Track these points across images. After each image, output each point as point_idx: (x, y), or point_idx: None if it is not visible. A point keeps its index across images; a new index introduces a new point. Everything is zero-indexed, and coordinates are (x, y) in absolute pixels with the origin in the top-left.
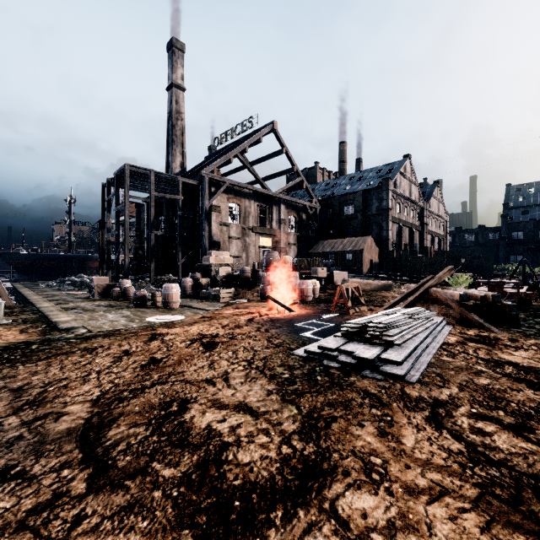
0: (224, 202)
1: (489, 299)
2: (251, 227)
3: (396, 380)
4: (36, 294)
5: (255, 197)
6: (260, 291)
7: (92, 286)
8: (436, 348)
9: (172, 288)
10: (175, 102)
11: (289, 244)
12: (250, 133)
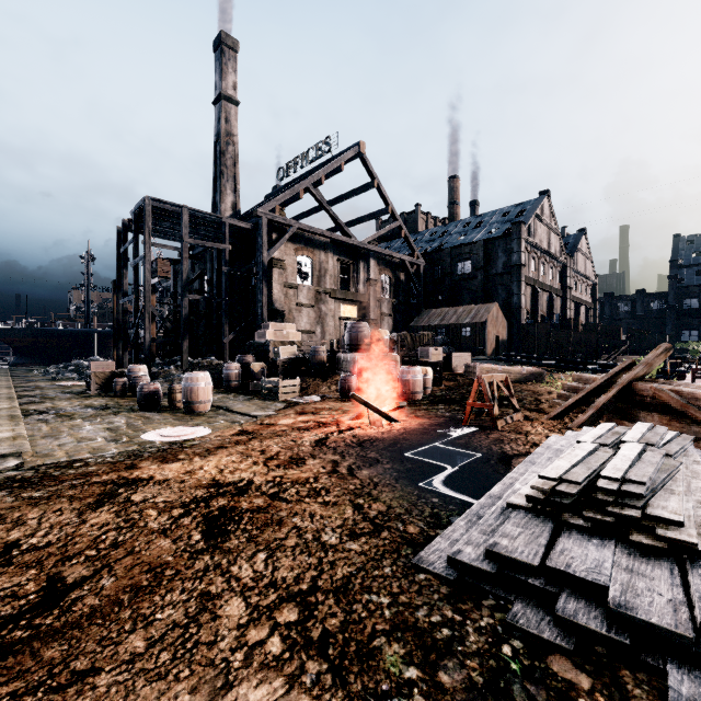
0: (291, 255)
1: None
2: (329, 290)
3: None
4: (9, 387)
5: (334, 248)
6: (340, 384)
7: (88, 375)
8: None
9: (198, 381)
10: (225, 120)
11: (382, 314)
12: (327, 160)
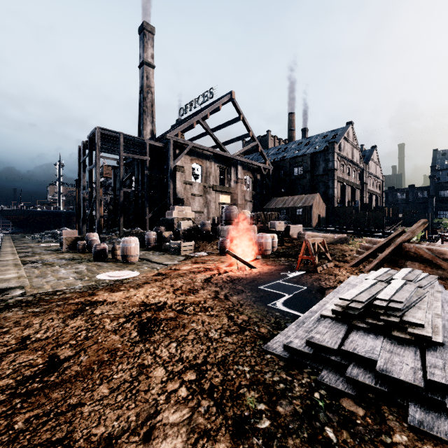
0: (188, 163)
1: None
2: (212, 185)
3: None
4: (12, 246)
5: (215, 158)
6: (219, 244)
7: (61, 239)
8: None
9: (130, 242)
10: (146, 78)
11: (246, 201)
12: (211, 103)
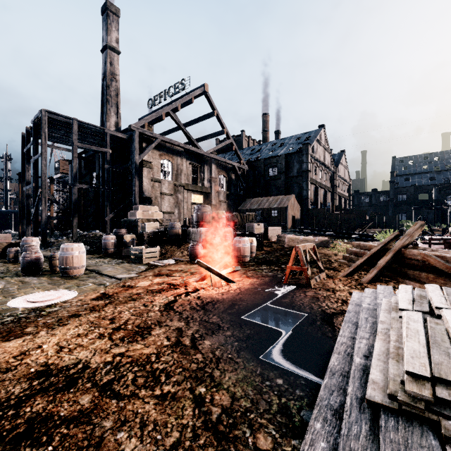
0: (156, 159)
1: None
2: (183, 184)
3: None
4: None
5: (187, 155)
6: (189, 250)
7: None
8: None
9: (72, 250)
10: (110, 63)
11: (220, 201)
12: (182, 95)
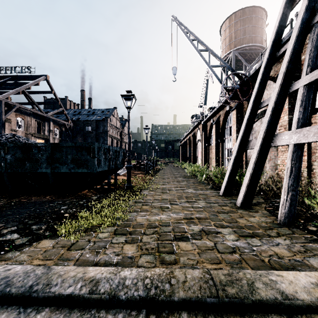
0: (13, 117)
1: (135, 164)
2: (32, 133)
3: (118, 175)
4: None
5: (34, 115)
6: None
7: None
8: (124, 173)
9: None
10: None
11: None
12: (27, 75)
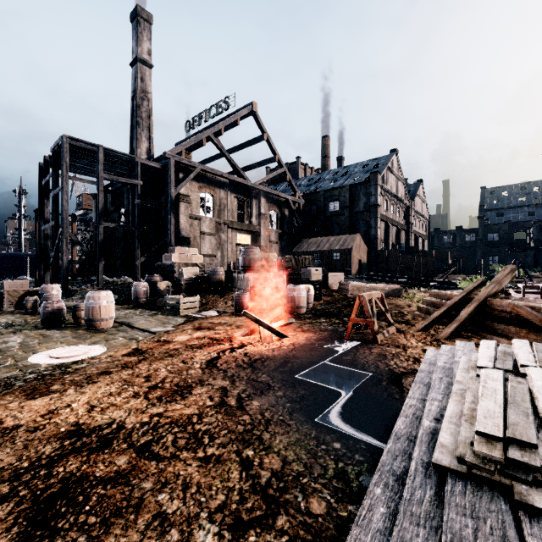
0: (195, 192)
1: None
2: (227, 222)
3: None
4: None
5: (231, 187)
6: (235, 300)
7: (1, 293)
8: None
9: (99, 299)
10: (141, 79)
11: (271, 242)
12: (226, 116)
